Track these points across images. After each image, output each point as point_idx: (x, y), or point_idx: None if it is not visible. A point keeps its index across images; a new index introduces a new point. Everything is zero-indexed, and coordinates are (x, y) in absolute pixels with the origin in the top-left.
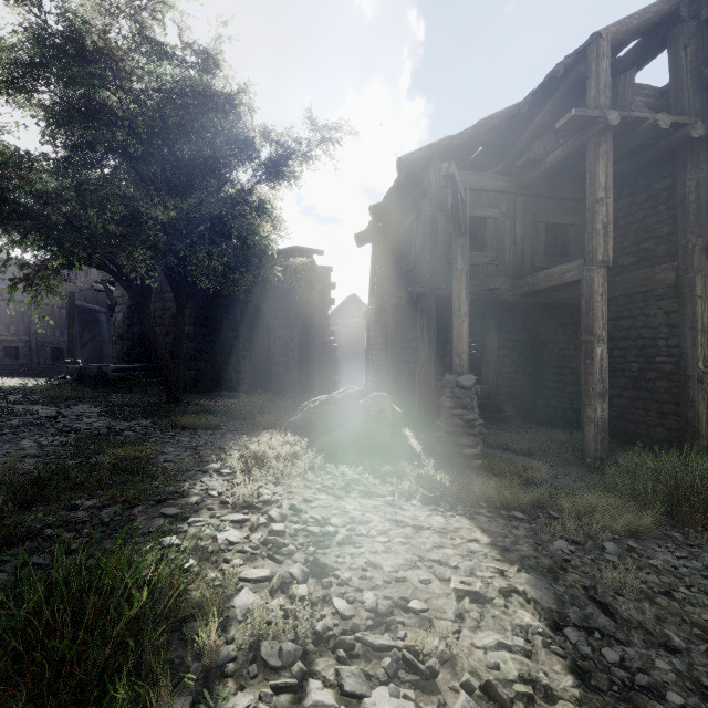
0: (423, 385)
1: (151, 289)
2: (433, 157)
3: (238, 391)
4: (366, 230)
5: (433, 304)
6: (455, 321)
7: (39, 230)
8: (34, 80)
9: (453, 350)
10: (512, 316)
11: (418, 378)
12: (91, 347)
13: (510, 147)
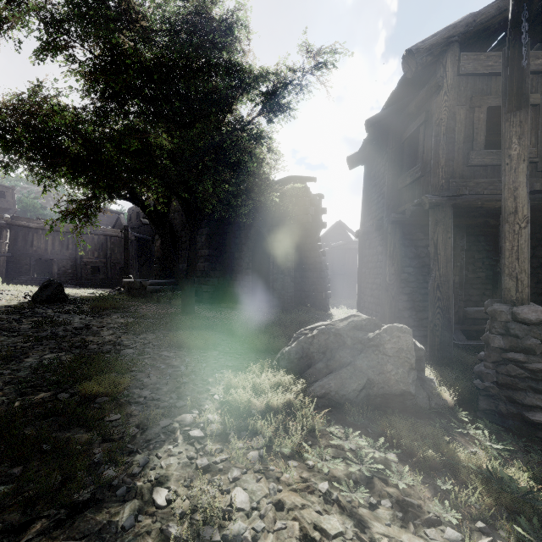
0: (438, 310)
1: (167, 216)
2: (450, 41)
3: (243, 303)
4: (359, 151)
5: (450, 215)
6: (507, 229)
7: (69, 165)
8: (65, 34)
9: (503, 268)
10: (538, 229)
11: (431, 302)
12: (147, 267)
13: (538, 32)
